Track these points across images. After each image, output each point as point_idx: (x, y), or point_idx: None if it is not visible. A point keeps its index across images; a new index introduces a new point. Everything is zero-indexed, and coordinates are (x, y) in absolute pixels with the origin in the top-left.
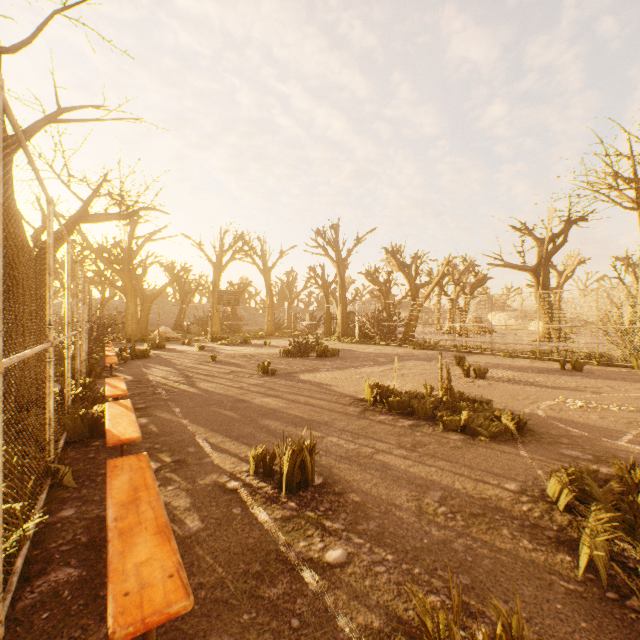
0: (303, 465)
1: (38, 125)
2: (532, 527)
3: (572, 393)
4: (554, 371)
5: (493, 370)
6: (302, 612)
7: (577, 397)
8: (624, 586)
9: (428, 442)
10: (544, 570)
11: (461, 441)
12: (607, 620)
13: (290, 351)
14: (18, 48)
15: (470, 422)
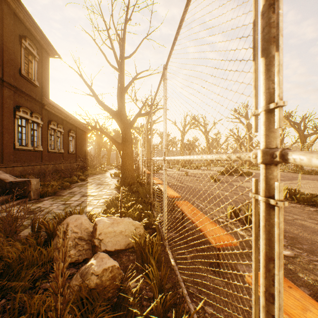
0: None
1: (131, 82)
2: None
3: None
4: None
5: None
6: None
7: None
8: None
9: None
10: None
11: None
12: None
13: (223, 172)
14: (131, 55)
15: None
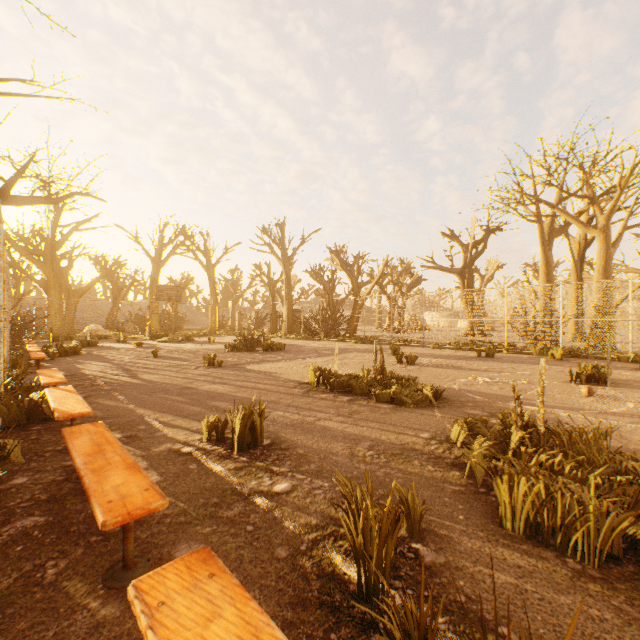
0: (253, 428)
1: None
2: (436, 458)
3: (483, 373)
4: (472, 358)
5: (423, 358)
6: (255, 522)
7: (486, 375)
8: (492, 485)
9: (363, 411)
10: (440, 481)
11: (390, 409)
12: (476, 503)
13: (236, 346)
14: None
15: (398, 394)
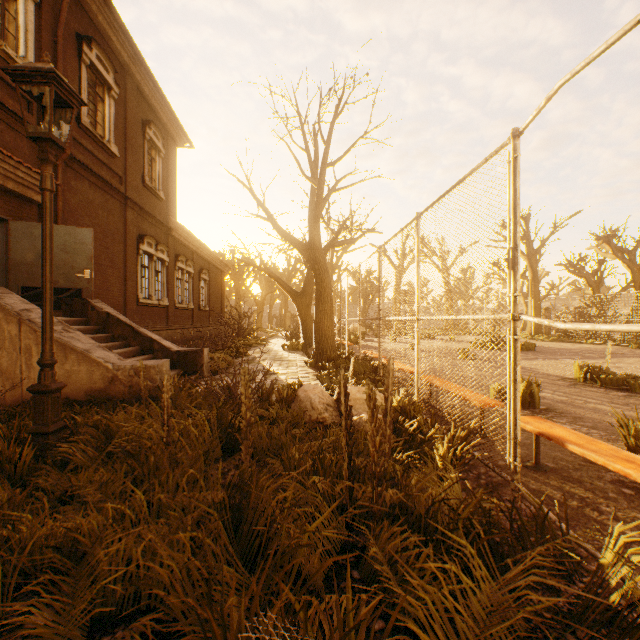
0: (531, 394)
1: (329, 196)
2: None
3: None
4: None
5: None
6: None
7: None
8: None
9: None
10: None
11: None
12: None
13: (480, 344)
14: (337, 161)
15: None
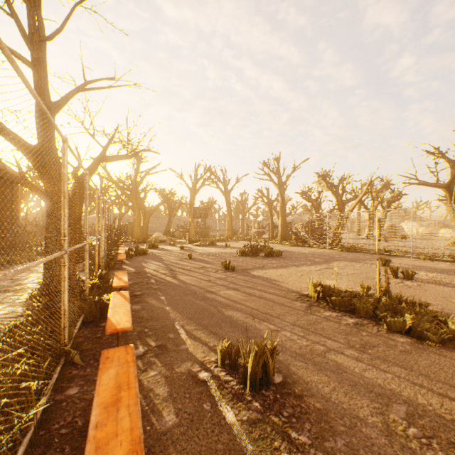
0: (265, 364)
1: (71, 94)
2: None
3: None
4: None
5: (417, 272)
6: None
7: None
8: None
9: (376, 343)
10: None
11: (409, 345)
12: None
13: (244, 252)
14: (54, 36)
15: (415, 325)
